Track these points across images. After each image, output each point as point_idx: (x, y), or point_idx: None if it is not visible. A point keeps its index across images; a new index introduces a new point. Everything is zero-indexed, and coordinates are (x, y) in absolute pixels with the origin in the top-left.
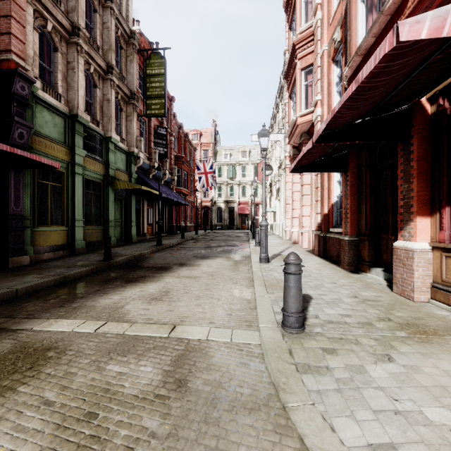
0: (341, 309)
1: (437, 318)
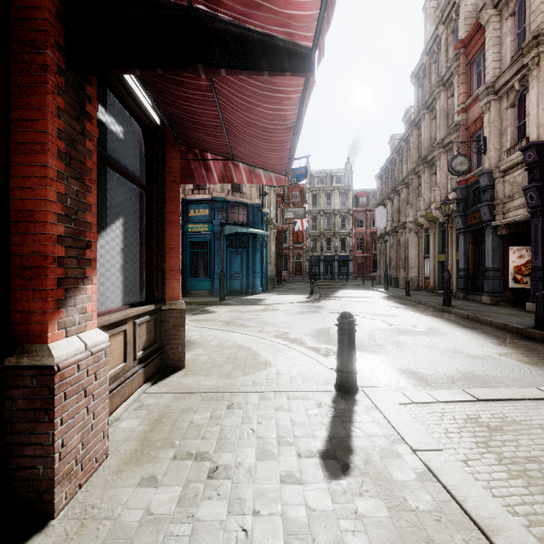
0: (279, 420)
1: (164, 410)
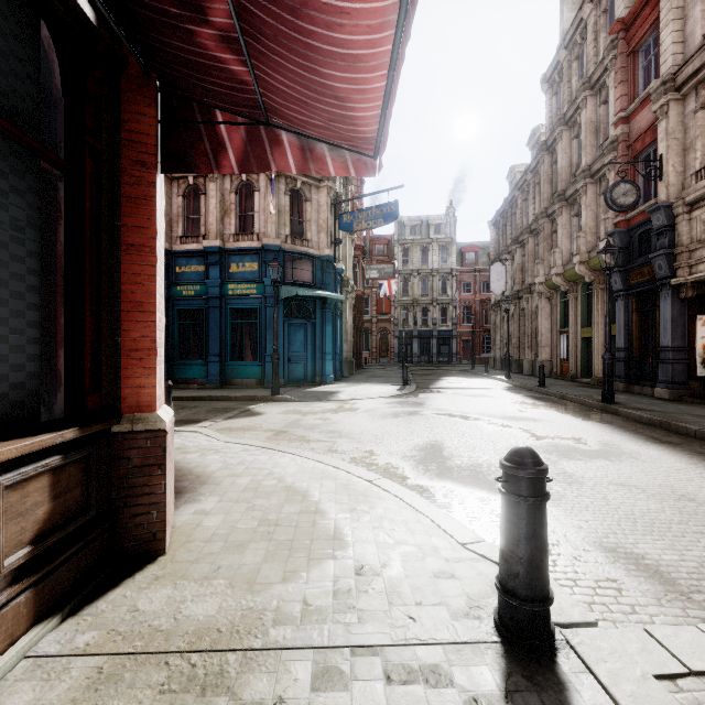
0: None
1: None
